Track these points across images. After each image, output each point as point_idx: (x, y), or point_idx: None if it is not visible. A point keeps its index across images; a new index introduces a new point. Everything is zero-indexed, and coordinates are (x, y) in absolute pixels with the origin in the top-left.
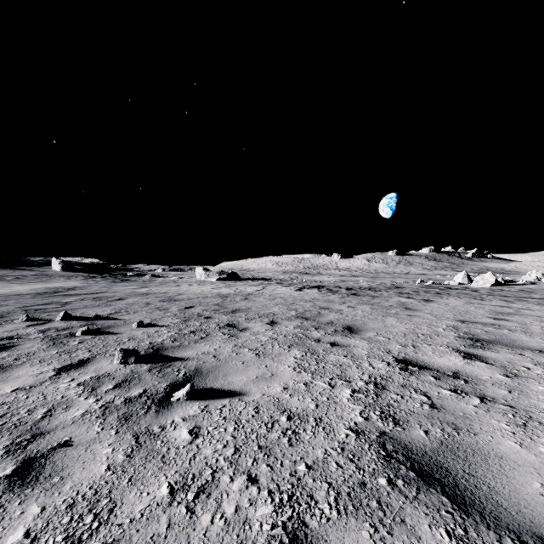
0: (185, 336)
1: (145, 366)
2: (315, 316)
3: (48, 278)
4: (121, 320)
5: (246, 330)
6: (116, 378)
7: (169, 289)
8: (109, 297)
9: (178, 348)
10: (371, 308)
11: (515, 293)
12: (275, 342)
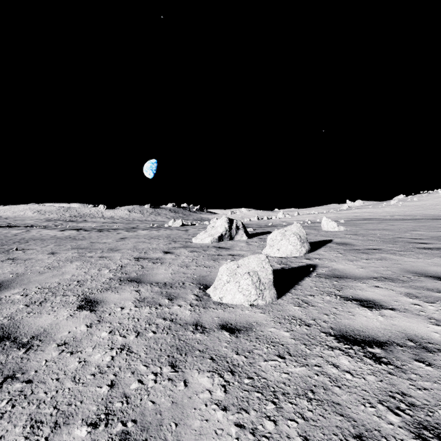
0: None
1: None
2: (68, 238)
3: None
4: None
5: (28, 242)
6: None
7: None
8: None
9: None
10: (101, 235)
11: (178, 228)
12: (45, 243)
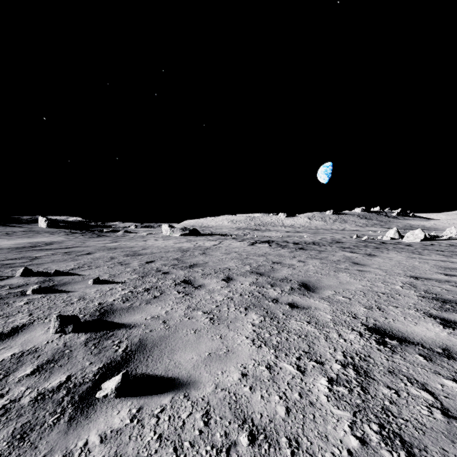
0: (138, 294)
1: (83, 337)
2: (269, 271)
3: (35, 234)
4: (79, 276)
5: (201, 287)
6: (42, 356)
7: (136, 244)
8: (78, 252)
9: (128, 310)
10: (321, 263)
11: (447, 248)
12: (231, 303)
